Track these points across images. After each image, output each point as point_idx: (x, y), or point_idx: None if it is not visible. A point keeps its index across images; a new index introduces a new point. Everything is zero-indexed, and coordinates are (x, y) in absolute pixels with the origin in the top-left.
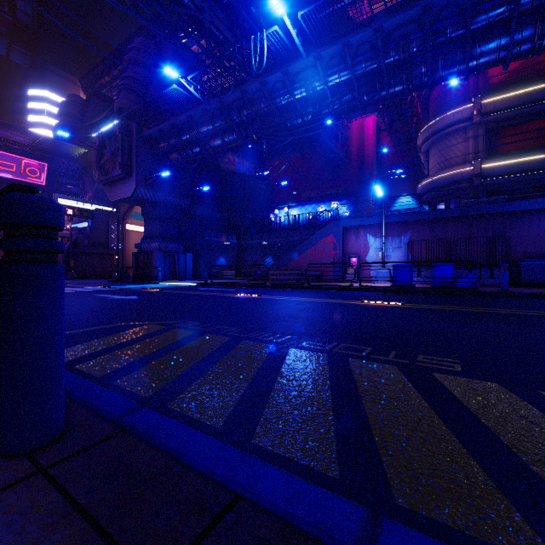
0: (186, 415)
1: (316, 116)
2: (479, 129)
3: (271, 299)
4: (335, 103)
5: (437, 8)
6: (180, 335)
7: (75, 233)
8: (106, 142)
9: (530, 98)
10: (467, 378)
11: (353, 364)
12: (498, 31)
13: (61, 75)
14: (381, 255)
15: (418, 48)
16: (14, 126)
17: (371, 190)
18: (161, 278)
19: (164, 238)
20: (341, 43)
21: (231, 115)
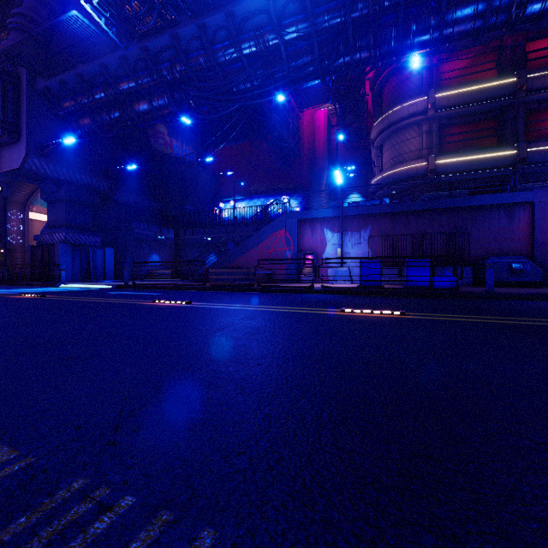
0: None
1: (268, 80)
2: (432, 124)
3: (204, 308)
4: (290, 65)
5: None
6: None
7: None
8: None
9: (480, 95)
10: None
11: None
12: None
13: None
14: (340, 252)
15: (390, 0)
16: None
17: (323, 185)
18: (67, 278)
19: (74, 227)
20: None
21: (159, 69)
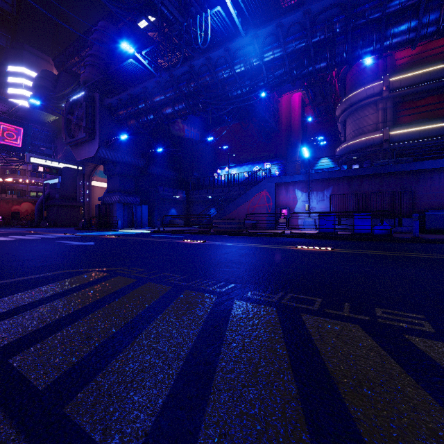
0: (83, 434)
1: (253, 88)
2: (387, 102)
3: (214, 244)
4: (269, 77)
5: None
6: (121, 283)
7: (48, 188)
8: (72, 109)
9: (429, 76)
10: None
11: (309, 323)
12: (409, 15)
13: (37, 55)
14: (308, 207)
15: (341, 28)
16: None
17: (297, 153)
18: (120, 226)
19: (123, 192)
20: (275, 23)
21: (180, 86)
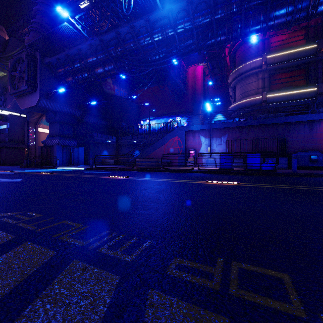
0: None
1: (168, 54)
2: (265, 73)
3: (135, 180)
4: (181, 45)
5: None
6: None
7: None
8: (16, 65)
9: (294, 56)
10: None
11: None
12: (287, 1)
13: None
14: (210, 149)
15: (237, 8)
16: None
17: (200, 110)
18: (60, 164)
19: (63, 136)
20: None
21: (109, 50)
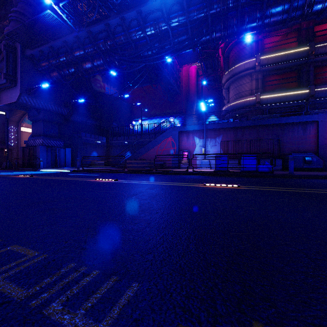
0: None
1: (161, 50)
2: (258, 74)
3: (125, 183)
4: (174, 41)
5: None
6: None
7: None
8: None
9: (287, 57)
10: None
11: None
12: None
13: None
14: (204, 150)
15: (233, 3)
16: None
17: (194, 111)
18: (44, 166)
19: (47, 136)
20: None
21: (98, 43)
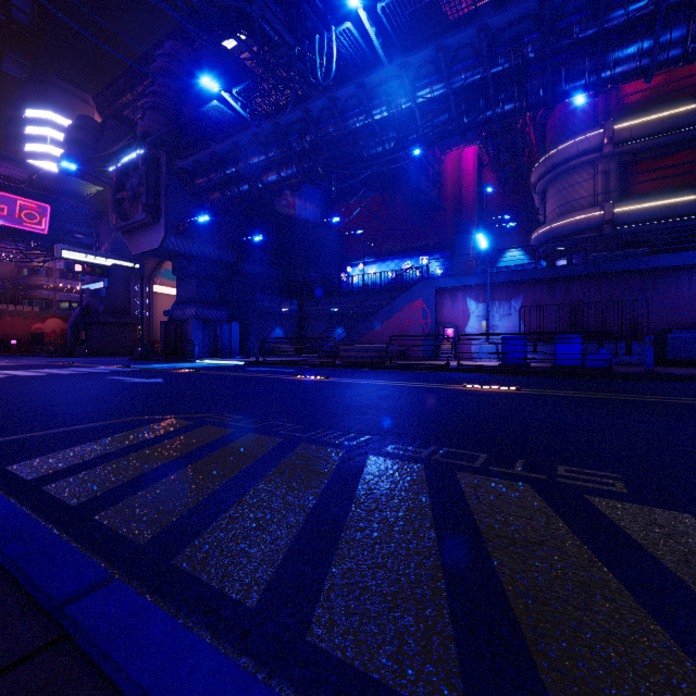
0: (200, 581)
1: (401, 143)
2: (610, 162)
3: (342, 382)
4: (425, 126)
5: (560, 0)
6: (212, 434)
7: (87, 297)
8: (125, 177)
9: (676, 122)
10: (641, 505)
11: (465, 482)
12: (640, 32)
13: (70, 91)
14: (486, 325)
15: (535, 53)
16: (5, 156)
17: (471, 241)
18: (198, 354)
19: (203, 302)
20: (434, 45)
21: (289, 141)
